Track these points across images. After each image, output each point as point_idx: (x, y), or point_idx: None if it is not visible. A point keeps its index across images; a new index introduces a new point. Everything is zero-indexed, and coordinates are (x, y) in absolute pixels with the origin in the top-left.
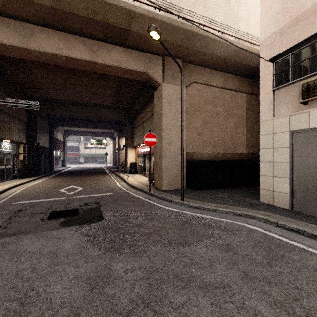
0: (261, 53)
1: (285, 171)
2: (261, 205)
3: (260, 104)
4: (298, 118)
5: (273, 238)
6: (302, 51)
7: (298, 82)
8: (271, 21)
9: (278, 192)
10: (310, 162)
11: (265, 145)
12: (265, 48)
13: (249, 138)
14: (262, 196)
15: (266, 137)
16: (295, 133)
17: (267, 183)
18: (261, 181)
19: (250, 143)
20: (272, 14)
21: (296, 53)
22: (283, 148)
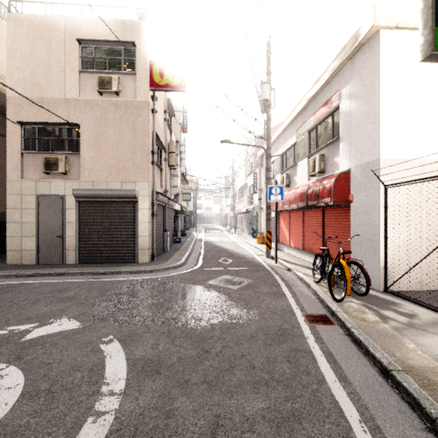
0: (8, 109)
1: (32, 230)
2: (7, 266)
3: (8, 162)
4: (43, 184)
5: (8, 284)
6: (46, 129)
7: (44, 154)
8: (19, 84)
9: (26, 251)
10: (51, 222)
11: (13, 206)
12: (13, 106)
13: (2, 193)
14: (10, 258)
15: (14, 198)
16: (41, 198)
17: (15, 243)
18: (8, 243)
19: (3, 199)
20: (20, 78)
21: (42, 128)
22: (31, 210)
